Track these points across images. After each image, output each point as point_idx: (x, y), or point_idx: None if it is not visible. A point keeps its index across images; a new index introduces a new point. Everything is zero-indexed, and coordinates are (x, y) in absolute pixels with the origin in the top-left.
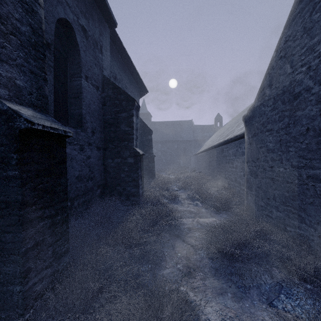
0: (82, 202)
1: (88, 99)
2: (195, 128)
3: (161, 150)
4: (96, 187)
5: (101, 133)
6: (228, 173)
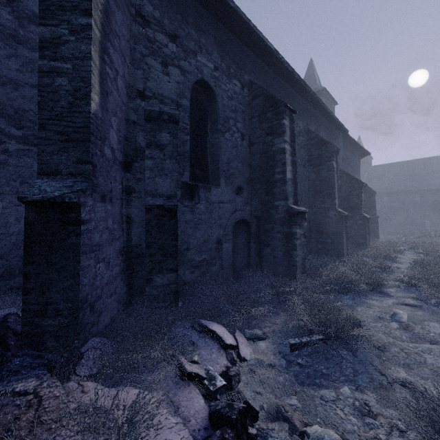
0: None
1: None
2: None
3: (389, 206)
4: None
5: None
6: None
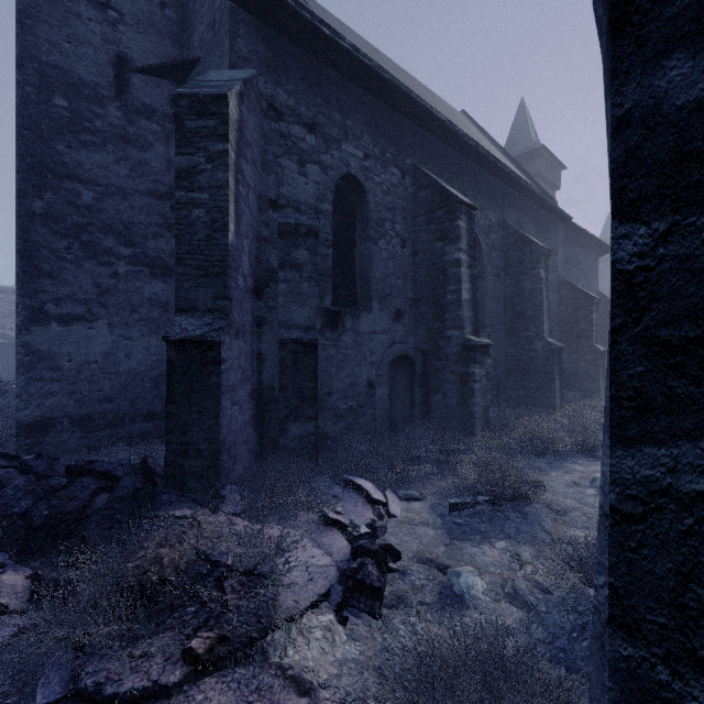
0: None
1: None
2: None
3: None
4: None
5: (556, 331)
6: None
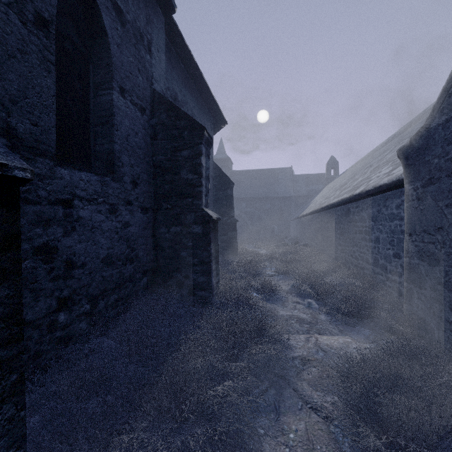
0: (113, 301)
1: (124, 126)
2: (296, 179)
3: (246, 212)
4: (139, 274)
5: (149, 184)
6: (361, 249)
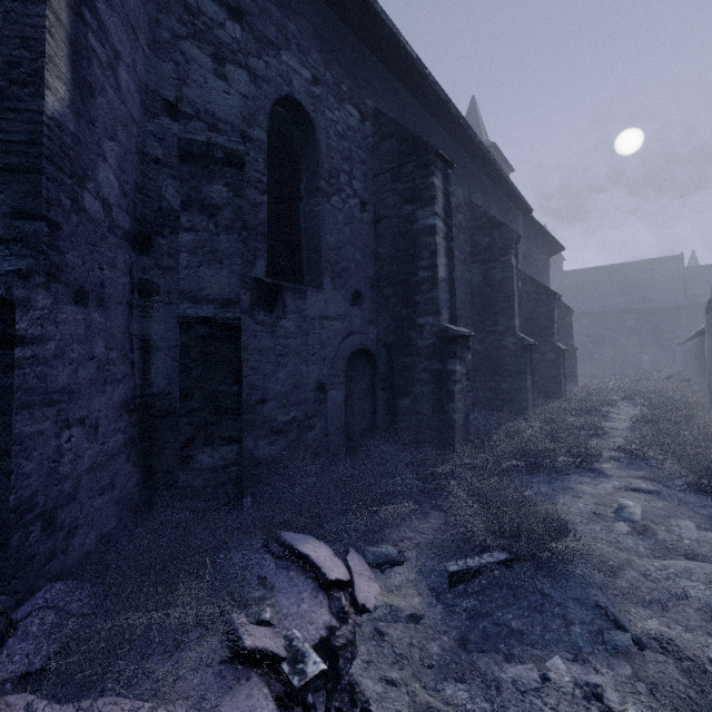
0: None
1: None
2: (692, 275)
3: (590, 334)
4: None
5: None
6: None
